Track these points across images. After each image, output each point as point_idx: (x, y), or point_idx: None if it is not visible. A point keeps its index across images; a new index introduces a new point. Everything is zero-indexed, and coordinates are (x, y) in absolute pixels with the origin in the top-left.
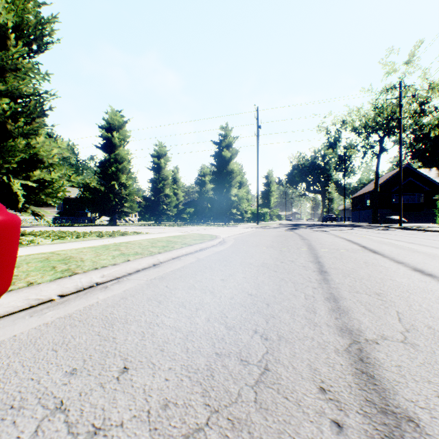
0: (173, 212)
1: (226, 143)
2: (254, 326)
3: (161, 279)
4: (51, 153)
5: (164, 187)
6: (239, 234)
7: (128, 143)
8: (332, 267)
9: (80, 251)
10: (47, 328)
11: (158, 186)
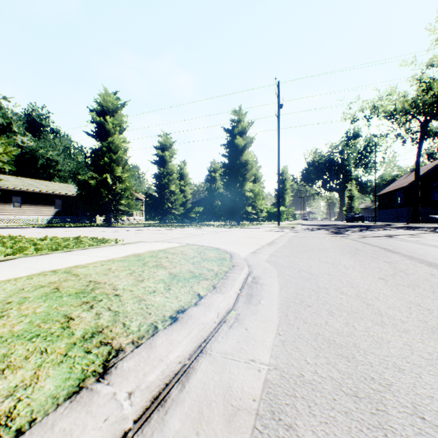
0: (180, 211)
1: (239, 129)
2: None
3: None
4: None
5: (170, 183)
6: (268, 244)
7: (125, 129)
8: None
9: None
10: None
11: (162, 182)
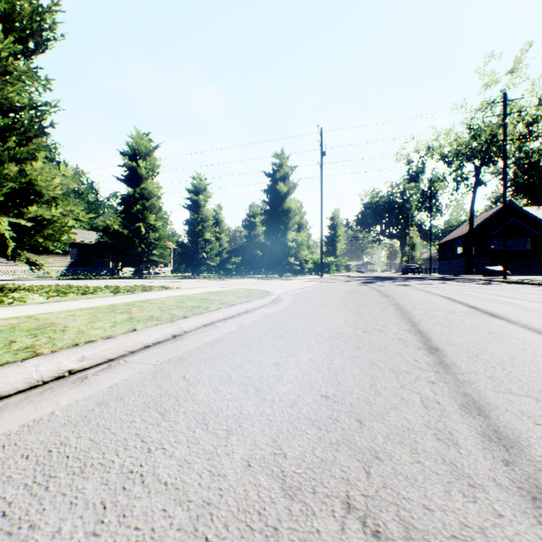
0: (215, 262)
1: (282, 174)
2: (344, 488)
3: (178, 362)
4: (52, 183)
5: (204, 230)
6: (298, 289)
7: (158, 174)
8: (443, 340)
9: (72, 314)
10: None
11: (195, 229)
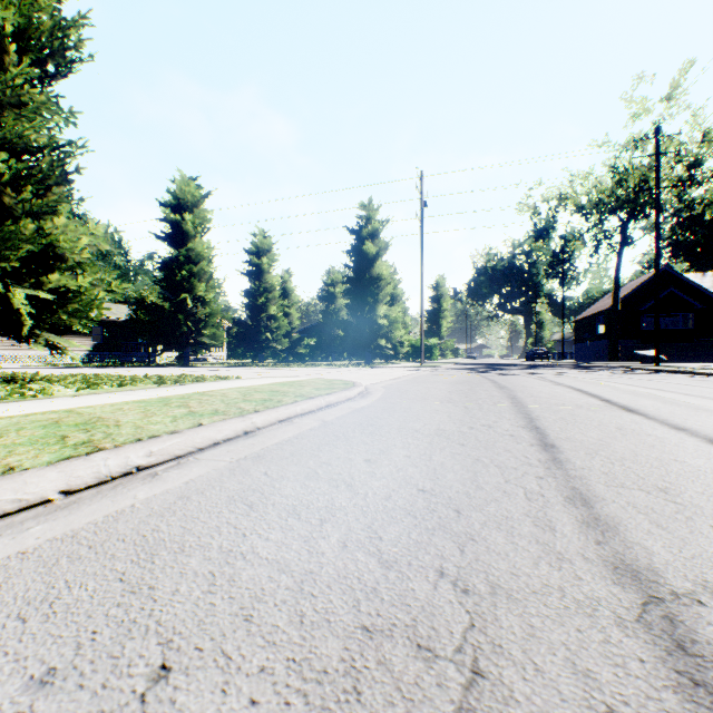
0: (283, 345)
1: (370, 230)
2: (438, 561)
3: (257, 459)
4: (79, 244)
5: (268, 303)
6: (391, 379)
7: (209, 230)
8: (562, 436)
9: (118, 408)
10: (21, 564)
11: (257, 302)
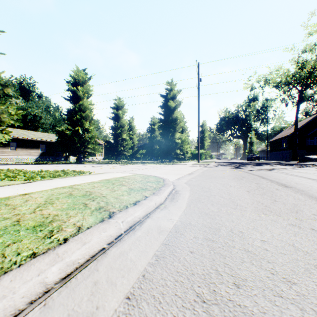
0: (129, 153)
1: (171, 95)
2: None
3: None
4: None
5: (122, 133)
6: (188, 174)
7: (91, 95)
8: None
9: None
10: None
11: (116, 132)
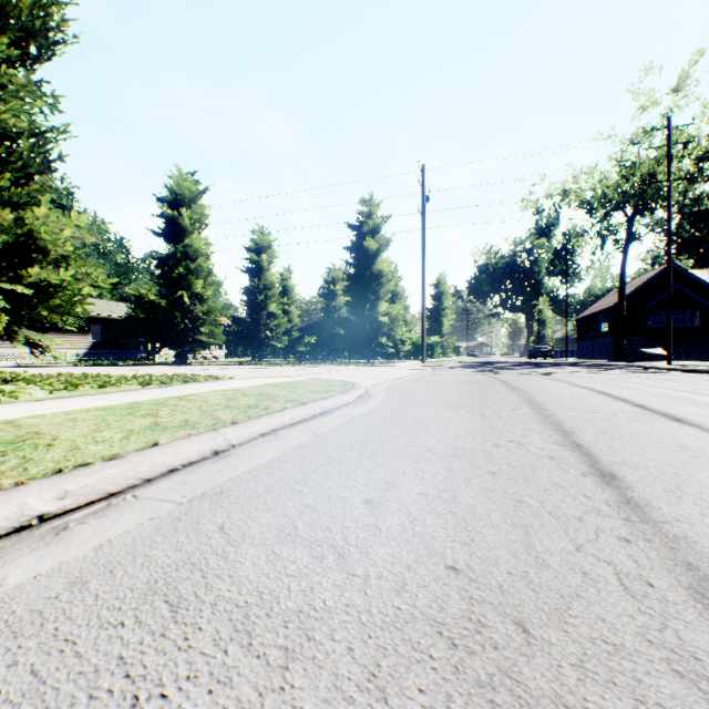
0: (283, 343)
1: (370, 226)
2: None
3: (217, 499)
4: (61, 236)
5: (268, 301)
6: (393, 379)
7: (207, 226)
8: (617, 460)
9: (72, 418)
10: None
11: (257, 300)
